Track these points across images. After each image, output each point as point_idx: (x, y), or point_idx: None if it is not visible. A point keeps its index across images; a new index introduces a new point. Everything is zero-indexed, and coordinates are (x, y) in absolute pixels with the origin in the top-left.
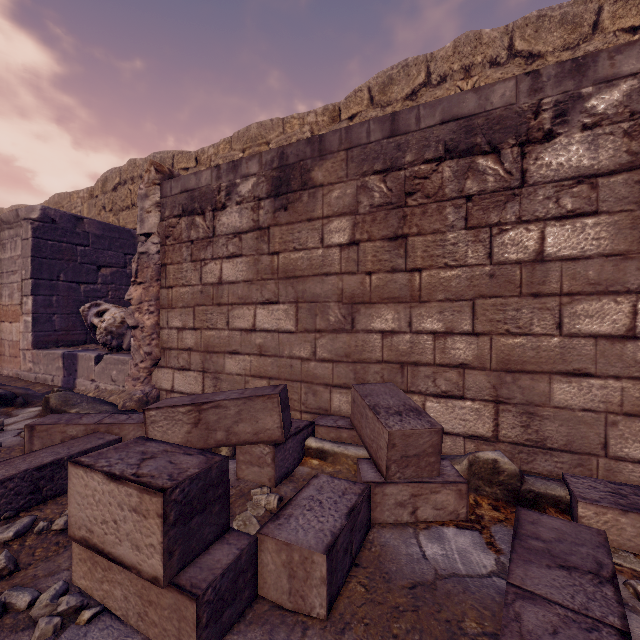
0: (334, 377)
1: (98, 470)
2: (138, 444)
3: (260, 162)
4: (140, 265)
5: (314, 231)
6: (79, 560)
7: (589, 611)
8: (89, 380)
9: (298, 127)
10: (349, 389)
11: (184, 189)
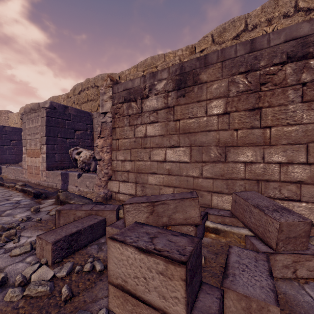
0: (214, 187)
1: (130, 245)
2: (139, 227)
3: (168, 72)
4: (102, 128)
5: (201, 107)
6: (114, 296)
7: None
8: (74, 186)
9: (172, 58)
10: (223, 194)
11: (125, 88)
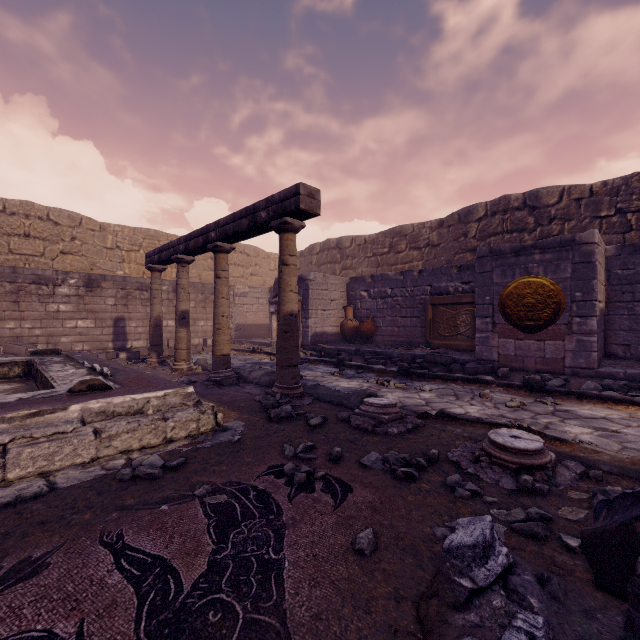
0: None
1: None
2: None
3: None
4: None
5: None
6: None
7: None
8: None
9: None
10: None
11: None
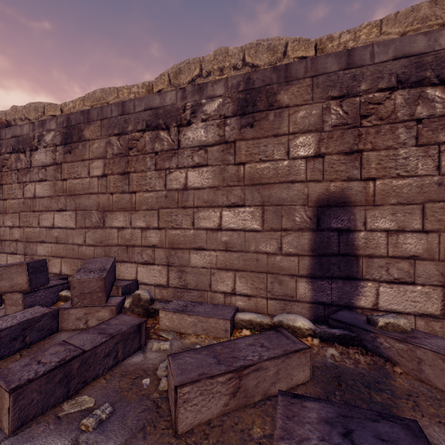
0: (95, 255)
1: None
2: None
3: (57, 122)
4: None
5: (85, 167)
6: None
7: (83, 346)
8: None
9: (127, 94)
10: None
11: (13, 135)
